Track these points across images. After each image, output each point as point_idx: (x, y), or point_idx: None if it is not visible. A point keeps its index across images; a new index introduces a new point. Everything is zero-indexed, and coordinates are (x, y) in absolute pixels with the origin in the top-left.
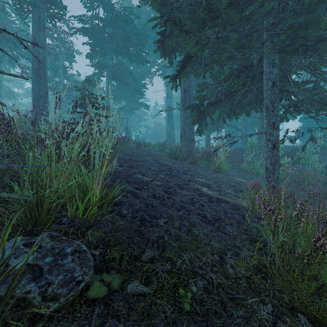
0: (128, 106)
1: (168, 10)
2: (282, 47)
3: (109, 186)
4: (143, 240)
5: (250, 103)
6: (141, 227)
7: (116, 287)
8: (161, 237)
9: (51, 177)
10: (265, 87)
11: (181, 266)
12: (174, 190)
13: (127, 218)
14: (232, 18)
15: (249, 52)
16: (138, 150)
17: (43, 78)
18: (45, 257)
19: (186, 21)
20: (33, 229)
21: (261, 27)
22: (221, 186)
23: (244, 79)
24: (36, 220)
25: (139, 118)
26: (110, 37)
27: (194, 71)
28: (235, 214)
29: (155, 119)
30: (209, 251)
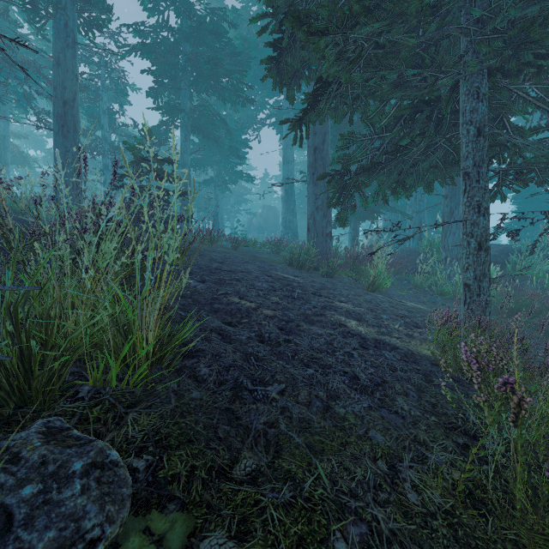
0: (218, 178)
1: (287, 2)
2: (499, 61)
3: (177, 319)
4: (238, 431)
5: (433, 168)
6: (234, 403)
7: (175, 547)
8: (273, 425)
9: (65, 305)
10: (464, 137)
11: (313, 493)
12: (297, 325)
13: (208, 384)
14: (406, 6)
15: (433, 75)
16: (234, 252)
17: (72, 129)
18: (24, 484)
19: (321, 12)
20: (18, 411)
21: (457, 28)
22: (381, 317)
23: (423, 126)
24: (22, 395)
25: (238, 198)
26: (187, 59)
27: (333, 110)
28: (411, 373)
29: (264, 200)
30: (368, 452)
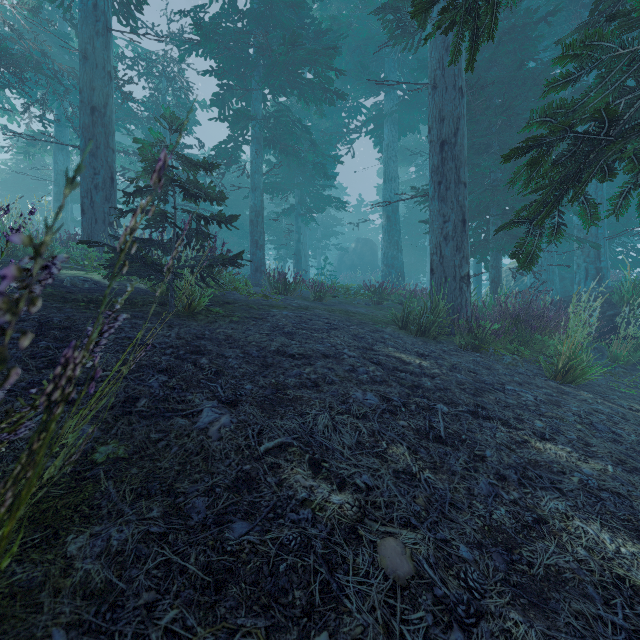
0: (301, 206)
1: None
2: None
3: None
4: None
5: None
6: None
7: None
8: None
9: None
10: None
11: None
12: None
13: None
14: None
15: None
16: (316, 308)
17: (103, 145)
18: None
19: None
20: None
21: None
22: None
23: None
24: None
25: (326, 231)
26: (257, 49)
27: None
28: None
29: (358, 232)
30: None
